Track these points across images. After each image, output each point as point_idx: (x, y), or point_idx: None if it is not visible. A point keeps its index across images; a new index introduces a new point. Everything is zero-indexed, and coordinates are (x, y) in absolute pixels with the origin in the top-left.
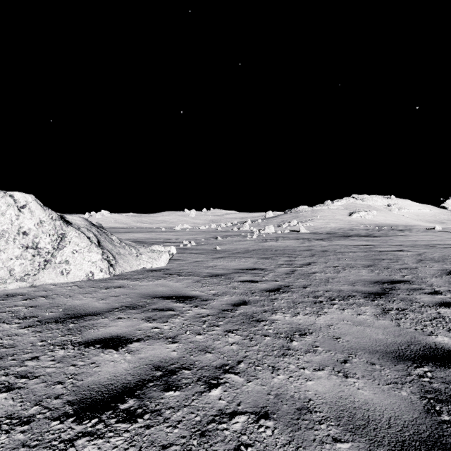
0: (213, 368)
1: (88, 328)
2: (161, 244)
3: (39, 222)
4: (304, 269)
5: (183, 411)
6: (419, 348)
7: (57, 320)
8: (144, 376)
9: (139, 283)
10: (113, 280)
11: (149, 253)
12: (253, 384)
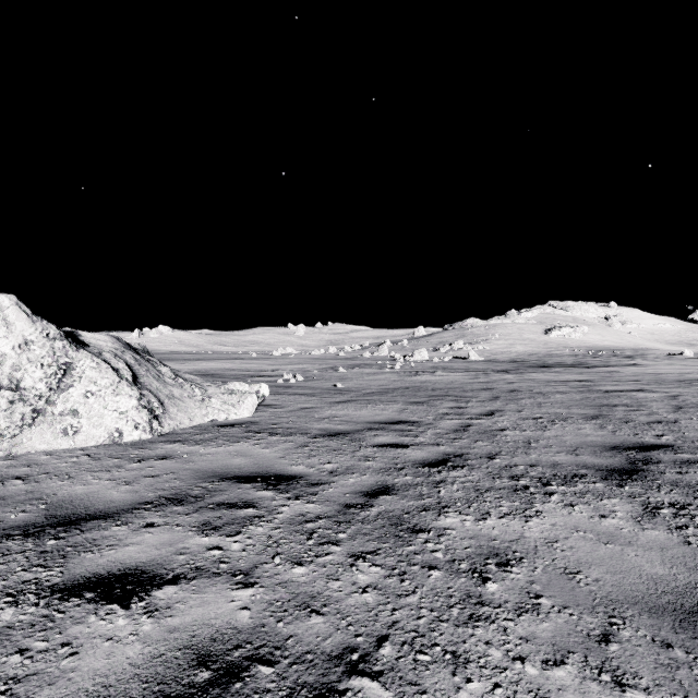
0: (324, 658)
1: (82, 550)
2: (247, 379)
3: (23, 343)
4: (485, 423)
5: None
6: None
7: (27, 532)
8: (168, 685)
9: (200, 450)
10: (156, 444)
11: (224, 395)
12: None
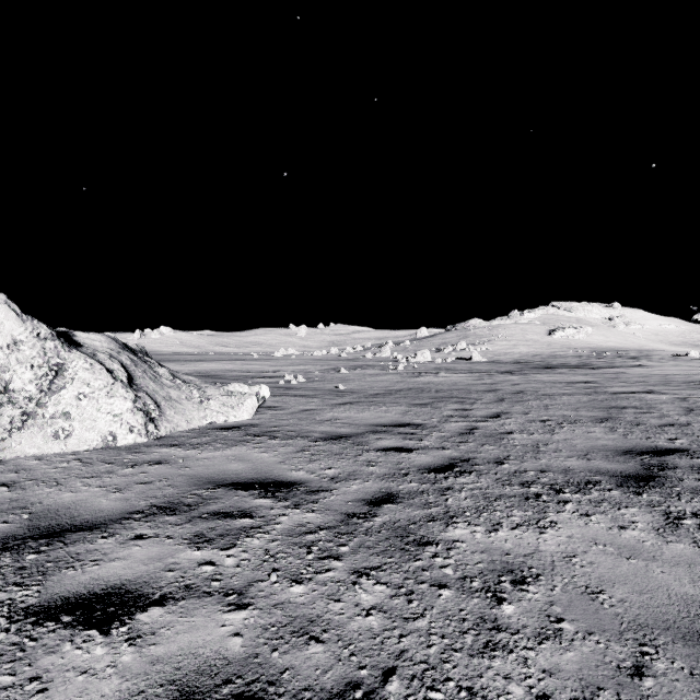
0: (323, 696)
1: (63, 566)
2: (248, 381)
3: (12, 343)
4: (491, 426)
5: None
6: None
7: (6, 545)
8: None
9: (196, 454)
10: (151, 448)
11: (223, 397)
12: None
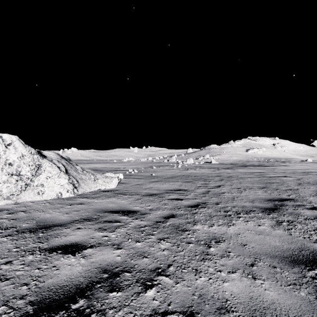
0: (148, 271)
1: (53, 237)
2: (112, 172)
3: (21, 156)
4: (216, 190)
5: (123, 311)
6: (309, 253)
7: (30, 230)
8: (93, 278)
9: (95, 201)
10: (76, 199)
11: (103, 178)
12: (180, 285)
